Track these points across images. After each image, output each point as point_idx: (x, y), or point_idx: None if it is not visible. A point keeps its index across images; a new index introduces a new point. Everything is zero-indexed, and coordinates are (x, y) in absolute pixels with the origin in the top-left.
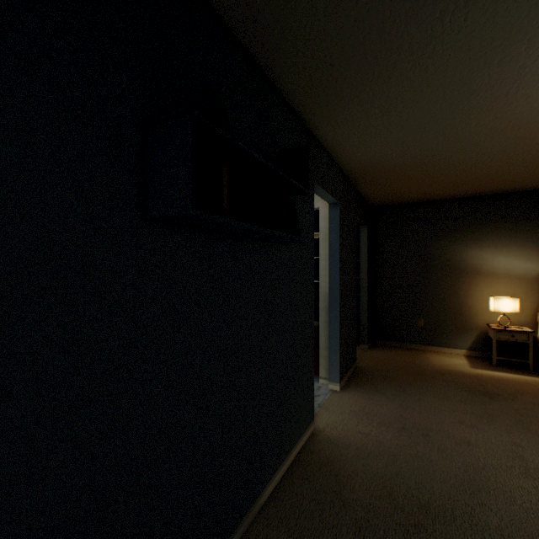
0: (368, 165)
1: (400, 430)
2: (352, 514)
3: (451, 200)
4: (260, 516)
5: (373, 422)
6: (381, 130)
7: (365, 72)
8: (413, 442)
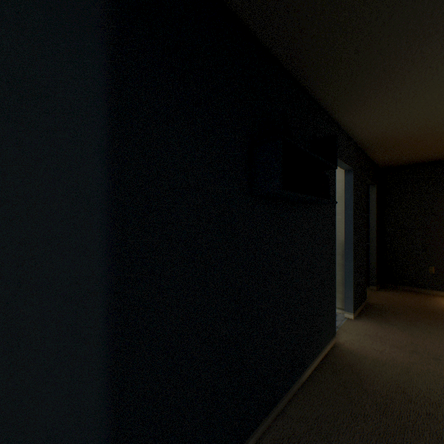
0: (379, 137)
1: (411, 352)
2: (372, 398)
3: None
4: (303, 387)
5: (386, 344)
6: (394, 112)
7: (382, 78)
8: (424, 362)
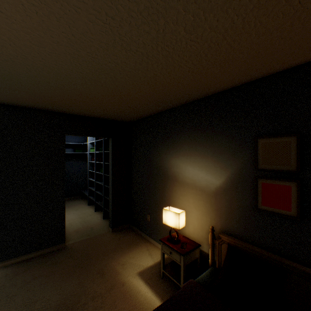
0: (8, 99)
1: None
2: None
3: (163, 112)
4: None
5: None
6: None
7: None
8: None
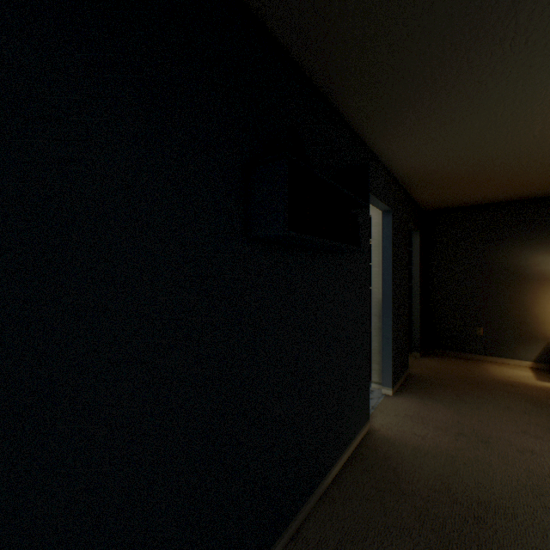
0: (422, 172)
1: (457, 435)
2: (411, 503)
3: (514, 201)
4: (326, 495)
5: (429, 426)
6: (438, 140)
7: (423, 92)
8: (472, 447)
